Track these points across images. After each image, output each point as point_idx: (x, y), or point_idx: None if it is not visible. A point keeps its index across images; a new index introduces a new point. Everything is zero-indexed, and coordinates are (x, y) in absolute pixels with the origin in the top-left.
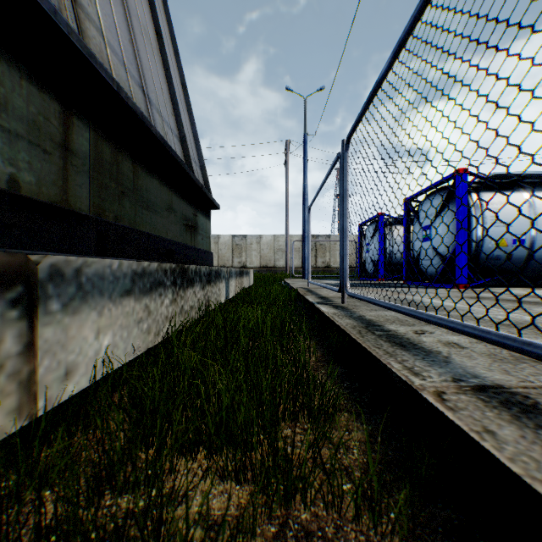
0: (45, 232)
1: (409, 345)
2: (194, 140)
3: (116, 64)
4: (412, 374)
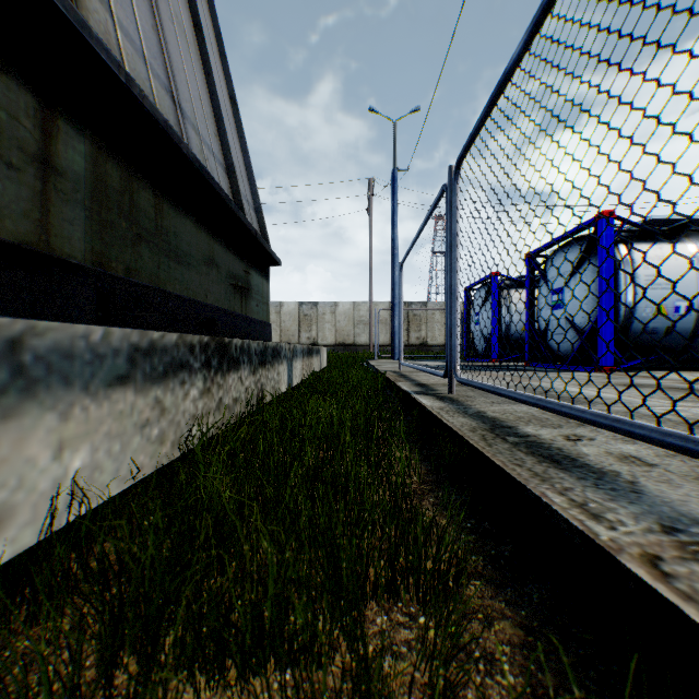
0: (7, 287)
1: (565, 460)
2: (246, 172)
3: (131, 55)
4: (590, 517)
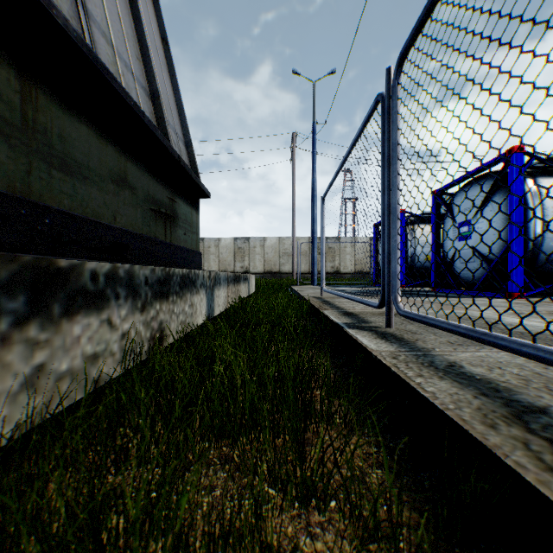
0: None
1: None
2: (177, 109)
3: None
4: None
